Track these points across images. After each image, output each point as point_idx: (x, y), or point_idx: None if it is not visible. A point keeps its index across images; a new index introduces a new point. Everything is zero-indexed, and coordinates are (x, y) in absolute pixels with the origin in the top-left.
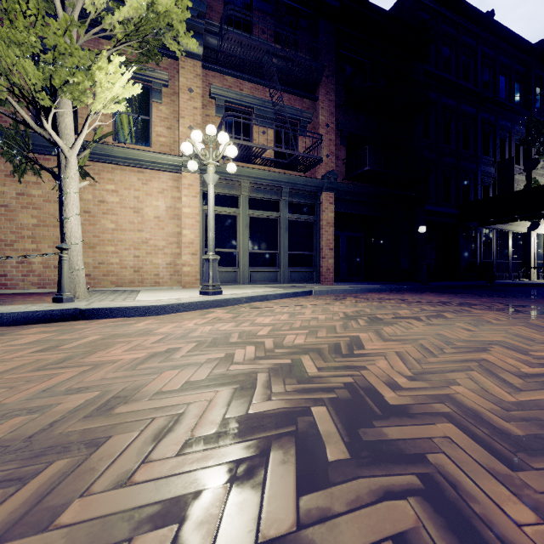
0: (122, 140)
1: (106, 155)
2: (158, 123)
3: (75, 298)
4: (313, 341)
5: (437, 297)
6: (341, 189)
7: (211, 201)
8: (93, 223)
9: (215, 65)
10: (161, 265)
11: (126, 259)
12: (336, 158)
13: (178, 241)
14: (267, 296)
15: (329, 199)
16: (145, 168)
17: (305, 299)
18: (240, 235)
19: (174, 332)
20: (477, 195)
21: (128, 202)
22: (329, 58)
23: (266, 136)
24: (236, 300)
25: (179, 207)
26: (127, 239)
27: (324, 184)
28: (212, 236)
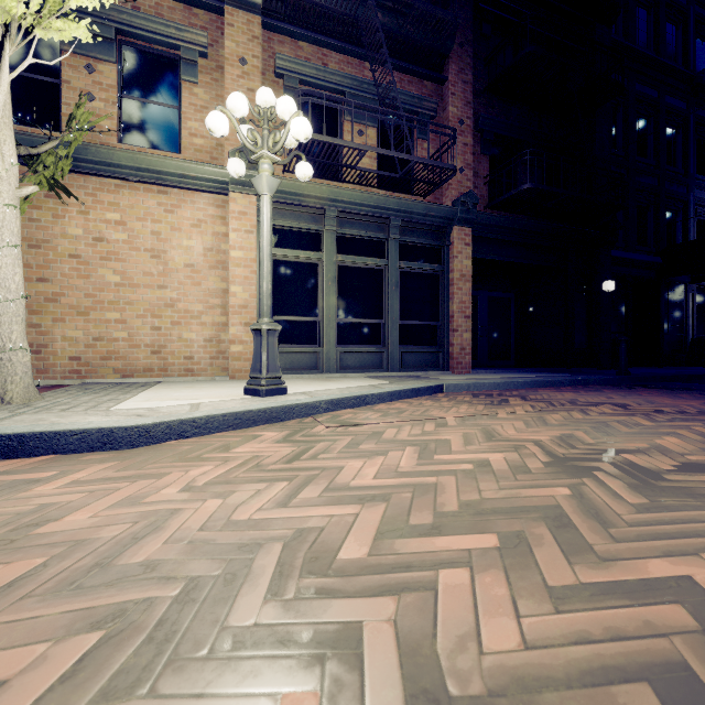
0: (134, 142)
1: (105, 164)
2: (192, 115)
3: (3, 404)
4: (554, 631)
5: (674, 398)
6: (482, 223)
7: (265, 225)
8: (84, 274)
9: (283, 22)
10: (195, 342)
11: (138, 333)
12: (473, 174)
13: (223, 304)
14: (366, 397)
15: (464, 238)
16: (170, 186)
17: (435, 402)
18: (324, 294)
19: (95, 534)
20: (688, 235)
21: (143, 241)
22: (464, 15)
23: (364, 138)
24: (308, 407)
25: (226, 250)
26: (141, 300)
27: (456, 214)
28: (266, 289)
